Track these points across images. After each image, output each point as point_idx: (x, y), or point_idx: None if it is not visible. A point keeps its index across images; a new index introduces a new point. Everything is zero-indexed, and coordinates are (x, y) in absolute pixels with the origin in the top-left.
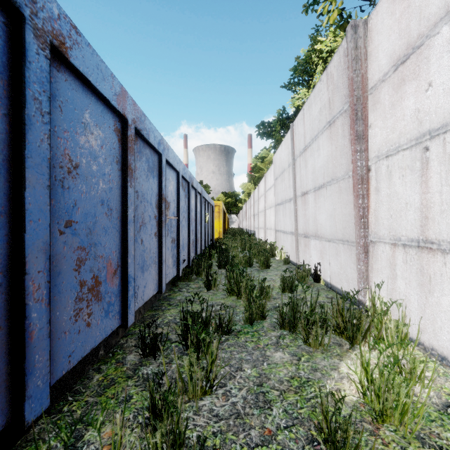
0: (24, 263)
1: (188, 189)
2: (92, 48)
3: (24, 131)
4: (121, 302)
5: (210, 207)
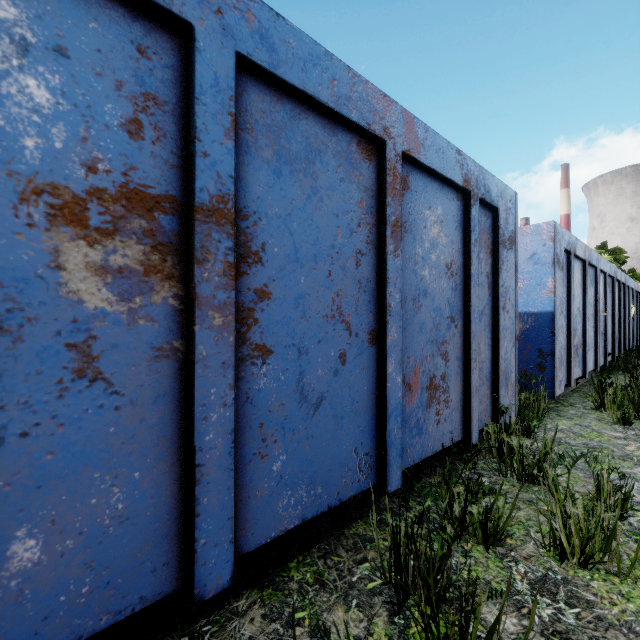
0: (571, 333)
1: (612, 284)
2: (579, 240)
3: (571, 289)
4: (582, 363)
5: (636, 295)
